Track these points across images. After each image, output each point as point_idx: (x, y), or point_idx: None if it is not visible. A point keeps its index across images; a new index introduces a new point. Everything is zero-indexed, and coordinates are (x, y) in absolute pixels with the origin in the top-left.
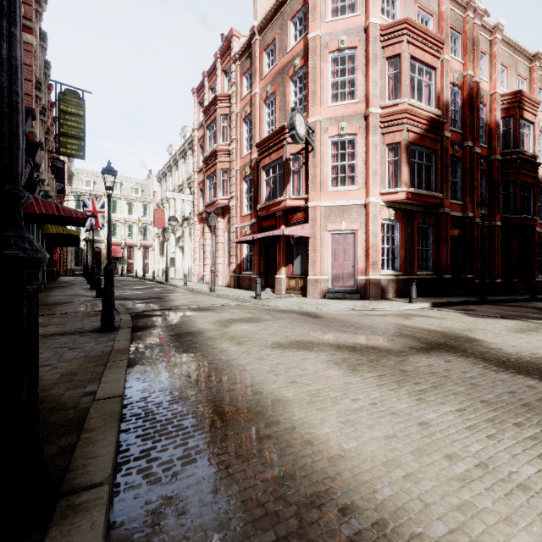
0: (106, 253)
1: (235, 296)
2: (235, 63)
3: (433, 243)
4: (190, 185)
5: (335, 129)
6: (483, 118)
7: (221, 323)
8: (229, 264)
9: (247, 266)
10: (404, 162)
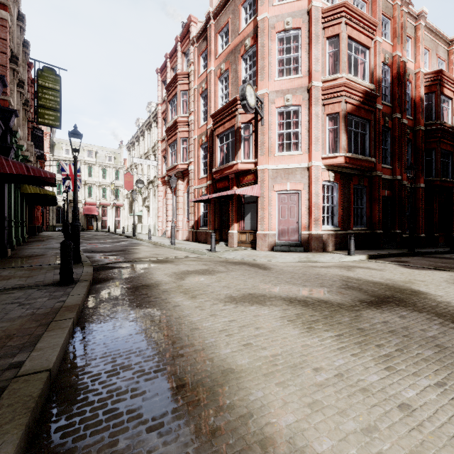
0: (83, 212)
1: (193, 249)
2: (193, 46)
3: (366, 202)
4: (155, 152)
5: (281, 100)
6: (409, 93)
7: (177, 276)
8: (188, 221)
9: (204, 222)
10: (342, 130)
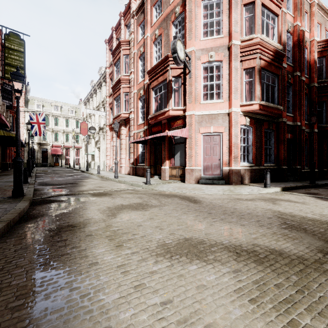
0: (50, 152)
1: (131, 182)
2: (133, 18)
3: (274, 143)
4: (104, 105)
5: (206, 57)
6: (306, 57)
7: (110, 211)
8: (129, 159)
9: (142, 160)
10: (257, 81)
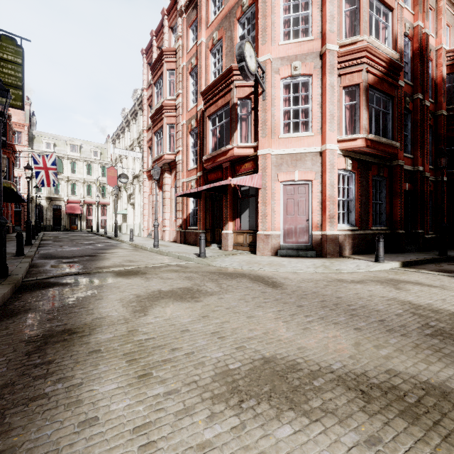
0: (65, 210)
1: (177, 254)
2: (181, 17)
3: (386, 197)
4: (140, 143)
5: (288, 69)
6: (430, 73)
7: (139, 303)
8: (175, 219)
9: (193, 221)
10: (363, 105)
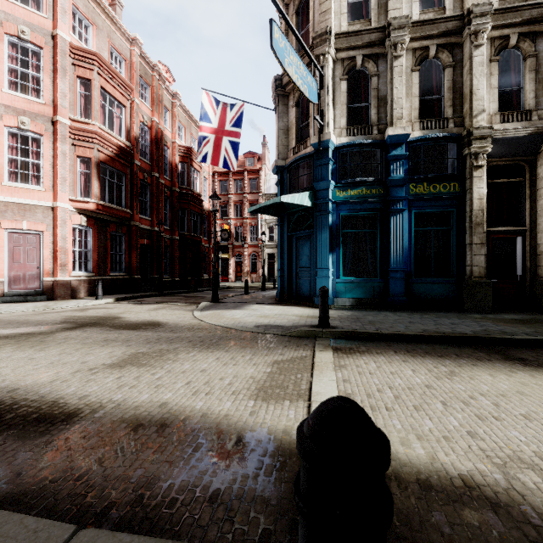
0: None
1: None
2: None
3: (126, 249)
4: None
5: (14, 120)
6: (168, 157)
7: None
8: None
9: None
10: (95, 177)
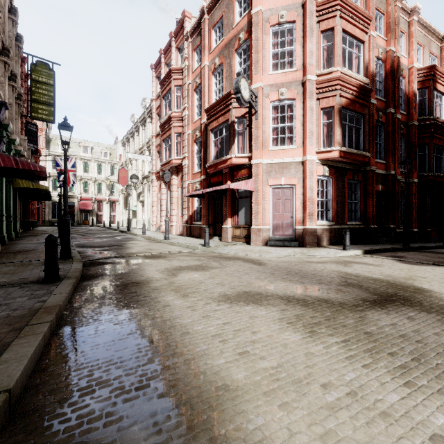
0: (79, 207)
1: (186, 244)
2: (187, 41)
3: (361, 197)
4: (149, 147)
5: (276, 94)
6: (403, 88)
7: (169, 272)
8: (182, 216)
9: (198, 217)
10: (337, 124)
